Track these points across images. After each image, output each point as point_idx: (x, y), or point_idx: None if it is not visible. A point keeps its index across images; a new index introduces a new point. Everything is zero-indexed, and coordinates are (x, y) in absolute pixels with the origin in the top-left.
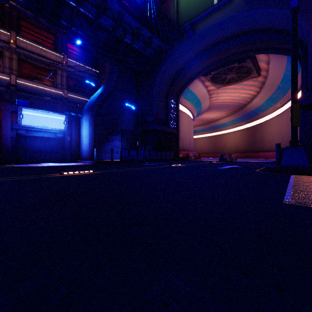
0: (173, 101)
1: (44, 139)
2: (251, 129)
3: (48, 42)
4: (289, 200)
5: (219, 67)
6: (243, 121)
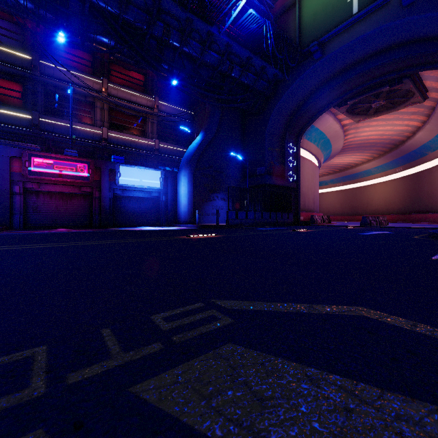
0: (291, 145)
1: (138, 200)
2: (413, 178)
3: (137, 85)
4: (437, 258)
5: (359, 93)
6: (398, 166)
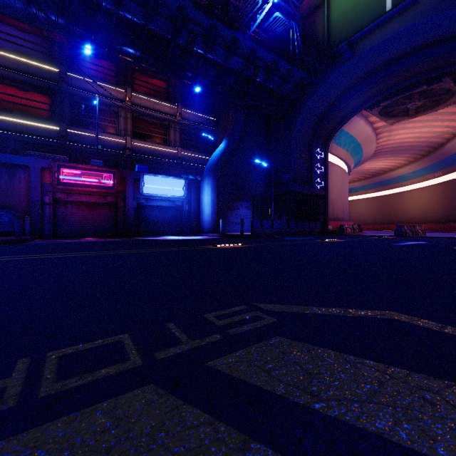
0: (319, 150)
1: (162, 209)
2: (455, 184)
3: (160, 92)
4: None
5: (393, 94)
6: (437, 171)
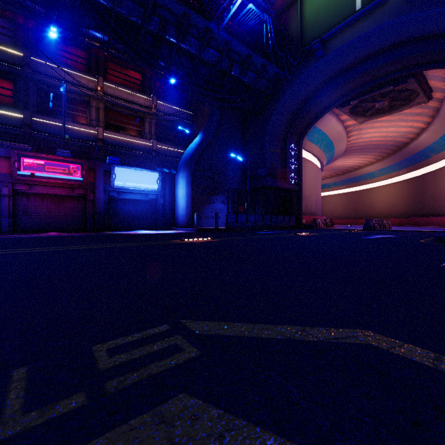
0: (293, 146)
1: (135, 202)
2: (417, 181)
3: (134, 84)
4: None
5: (363, 93)
6: (402, 169)
